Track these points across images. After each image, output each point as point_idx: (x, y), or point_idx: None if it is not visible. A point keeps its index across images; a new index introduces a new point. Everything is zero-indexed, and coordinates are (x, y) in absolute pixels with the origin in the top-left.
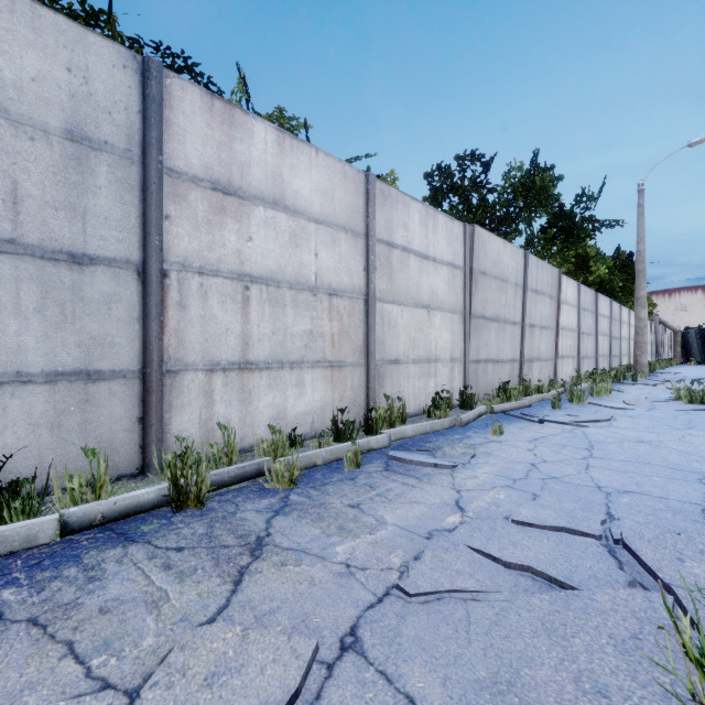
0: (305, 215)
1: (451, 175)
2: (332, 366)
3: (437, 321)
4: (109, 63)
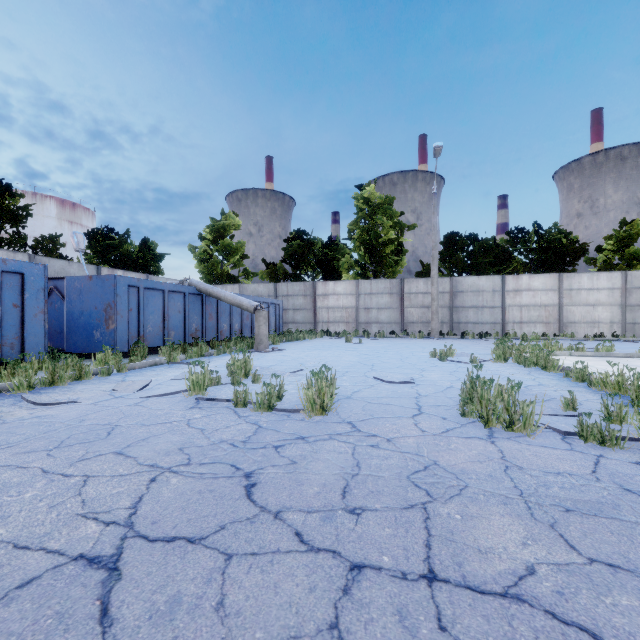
0: (537, 290)
1: None
2: (545, 323)
3: (600, 309)
4: (497, 279)
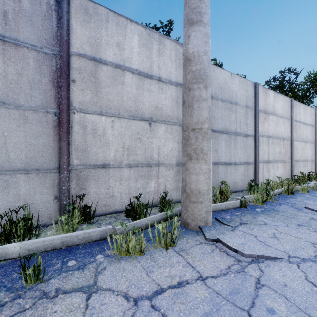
0: (278, 116)
1: (282, 81)
2: (283, 162)
3: (307, 146)
4: (250, 86)
